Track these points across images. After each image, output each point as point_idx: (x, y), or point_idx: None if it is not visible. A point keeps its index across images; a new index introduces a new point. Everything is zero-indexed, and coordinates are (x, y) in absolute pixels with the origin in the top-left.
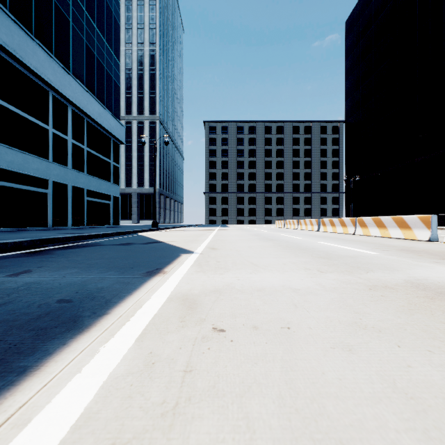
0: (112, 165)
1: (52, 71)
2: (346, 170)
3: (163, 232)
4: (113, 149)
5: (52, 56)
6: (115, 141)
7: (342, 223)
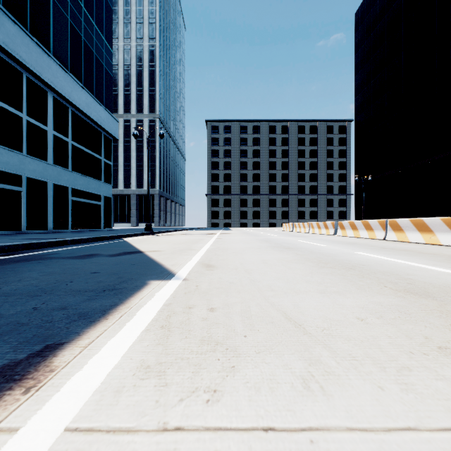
0: (103, 162)
1: (26, 48)
2: (356, 169)
3: (155, 237)
4: (104, 145)
5: (25, 31)
6: (107, 136)
7: (367, 226)
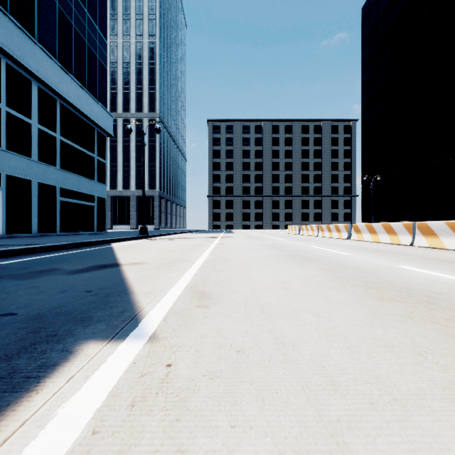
0: (97, 161)
1: (4, 31)
2: (363, 170)
3: (149, 241)
4: (98, 142)
5: (4, 11)
6: (101, 132)
7: (388, 230)
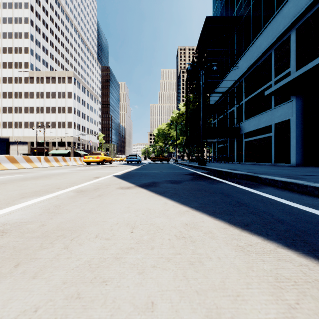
0: None
1: None
2: None
3: None
4: None
5: None
6: None
7: None
